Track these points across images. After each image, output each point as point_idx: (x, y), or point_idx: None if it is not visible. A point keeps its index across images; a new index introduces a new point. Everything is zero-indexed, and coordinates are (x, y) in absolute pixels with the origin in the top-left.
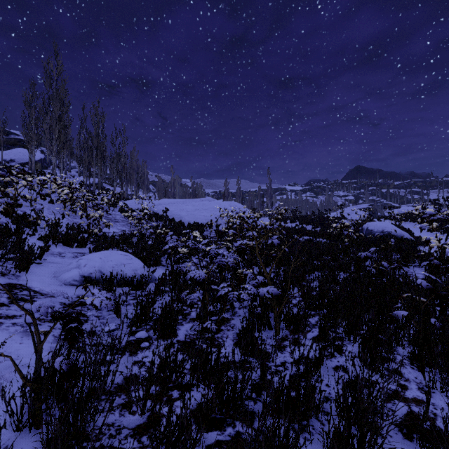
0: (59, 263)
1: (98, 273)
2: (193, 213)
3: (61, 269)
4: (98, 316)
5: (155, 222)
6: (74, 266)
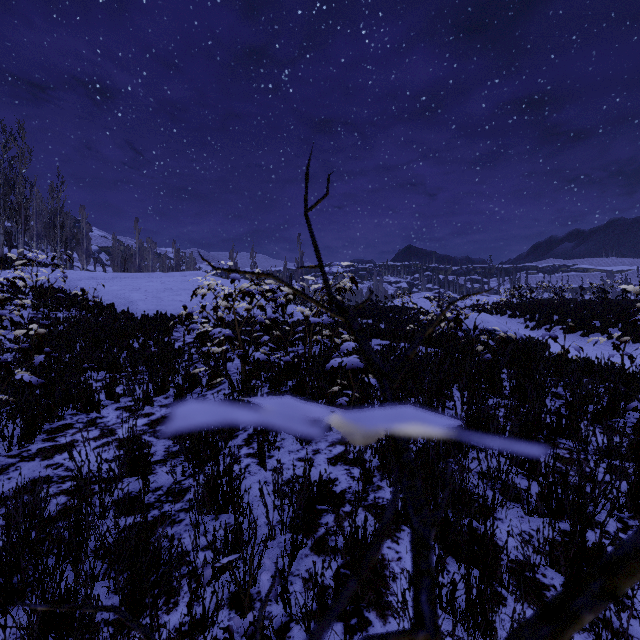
0: None
1: None
2: (158, 296)
3: None
4: None
5: (62, 312)
6: None
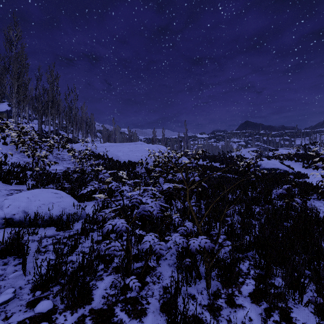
0: None
1: (22, 214)
2: (128, 153)
3: None
4: None
5: (97, 161)
6: None
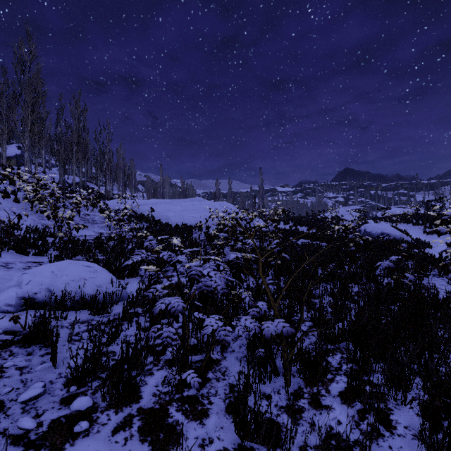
0: None
1: (46, 293)
2: (181, 214)
3: None
4: (22, 368)
5: (139, 224)
6: (13, 284)
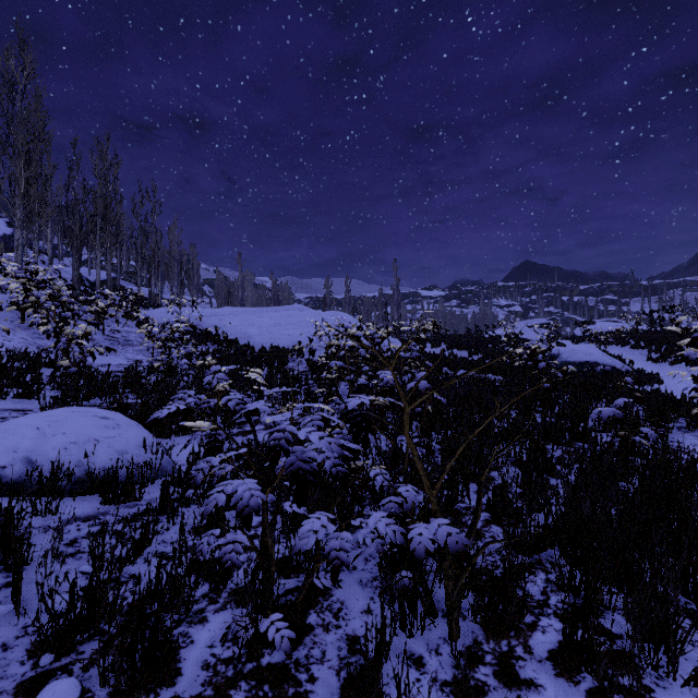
0: None
1: (22, 467)
2: (270, 330)
3: None
4: None
5: (202, 346)
6: None
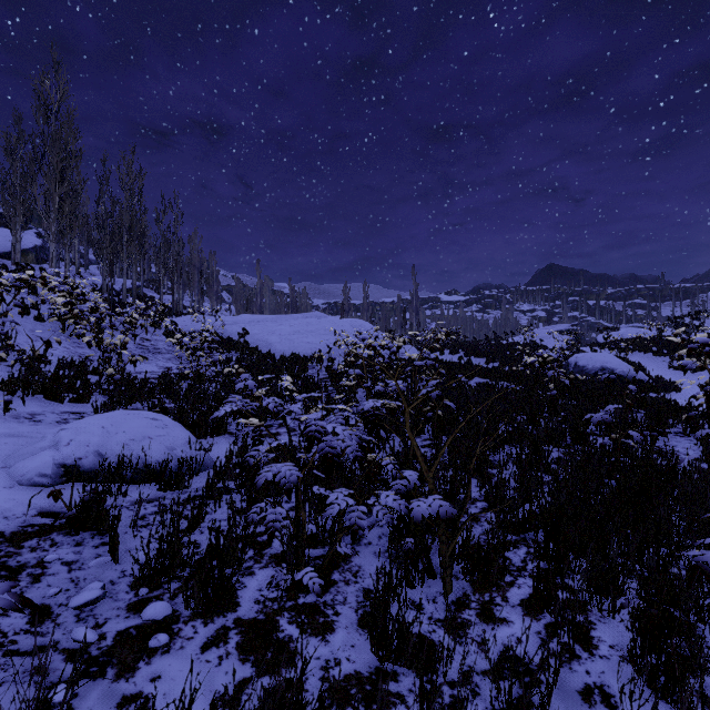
0: (24, 436)
1: (95, 459)
2: (290, 338)
3: (21, 451)
4: (70, 563)
5: (225, 354)
6: (46, 445)
